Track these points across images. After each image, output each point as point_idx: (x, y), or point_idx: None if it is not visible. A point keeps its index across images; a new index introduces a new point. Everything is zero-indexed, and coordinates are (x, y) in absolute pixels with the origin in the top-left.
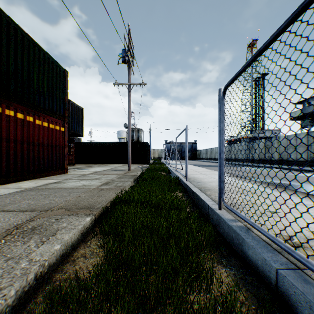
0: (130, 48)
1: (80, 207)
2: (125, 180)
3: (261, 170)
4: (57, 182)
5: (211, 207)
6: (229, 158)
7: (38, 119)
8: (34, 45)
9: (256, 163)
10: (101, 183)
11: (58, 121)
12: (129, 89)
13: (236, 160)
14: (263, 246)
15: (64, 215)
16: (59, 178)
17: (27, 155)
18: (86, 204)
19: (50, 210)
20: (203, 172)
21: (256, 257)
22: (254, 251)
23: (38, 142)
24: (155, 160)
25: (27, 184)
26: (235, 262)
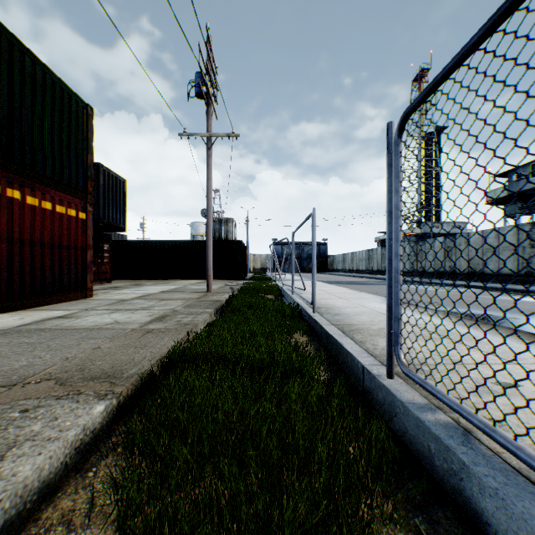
0: (210, 70)
1: (91, 376)
2: (198, 312)
3: (440, 290)
4: (65, 315)
5: (370, 371)
6: (414, 268)
7: (32, 195)
8: (22, 54)
9: (497, 281)
10: (150, 318)
11: (74, 201)
12: (208, 145)
13: None
14: (522, 489)
15: (48, 397)
16: (73, 308)
17: (7, 263)
18: (107, 368)
19: (22, 384)
20: (342, 294)
21: (510, 524)
22: (504, 507)
23: (31, 238)
24: (256, 272)
25: (3, 321)
26: (449, 525)
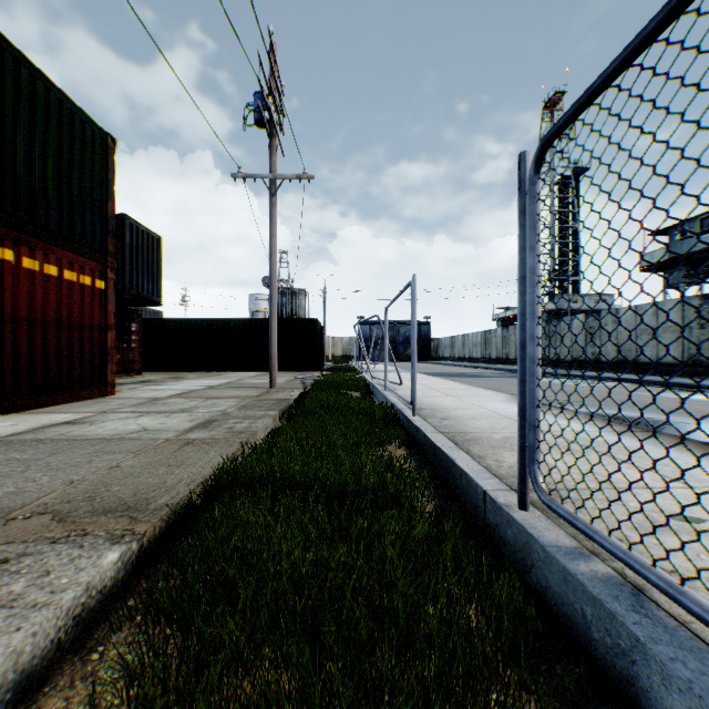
0: (274, 89)
1: (103, 507)
2: (257, 415)
3: (581, 385)
4: (74, 420)
5: (494, 499)
6: (558, 357)
7: (30, 256)
8: (16, 63)
9: (686, 376)
10: (192, 424)
11: (89, 265)
12: (271, 189)
13: None
14: None
15: (39, 539)
16: (86, 410)
17: None
18: (127, 496)
19: (4, 521)
20: (452, 391)
21: None
22: None
23: (28, 315)
24: (337, 361)
25: None
26: None
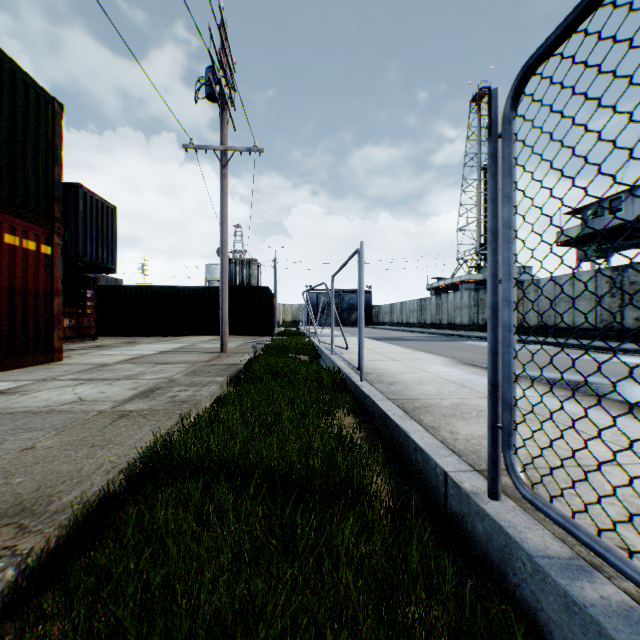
0: (225, 64)
1: None
2: (204, 381)
3: None
4: (7, 390)
5: (458, 484)
6: (545, 324)
7: None
8: None
9: None
10: (133, 392)
11: (33, 229)
12: (222, 161)
13: (451, 326)
14: None
15: None
16: (25, 378)
17: None
18: (28, 491)
19: None
20: (394, 355)
21: None
22: None
23: None
24: (287, 326)
25: None
26: None
